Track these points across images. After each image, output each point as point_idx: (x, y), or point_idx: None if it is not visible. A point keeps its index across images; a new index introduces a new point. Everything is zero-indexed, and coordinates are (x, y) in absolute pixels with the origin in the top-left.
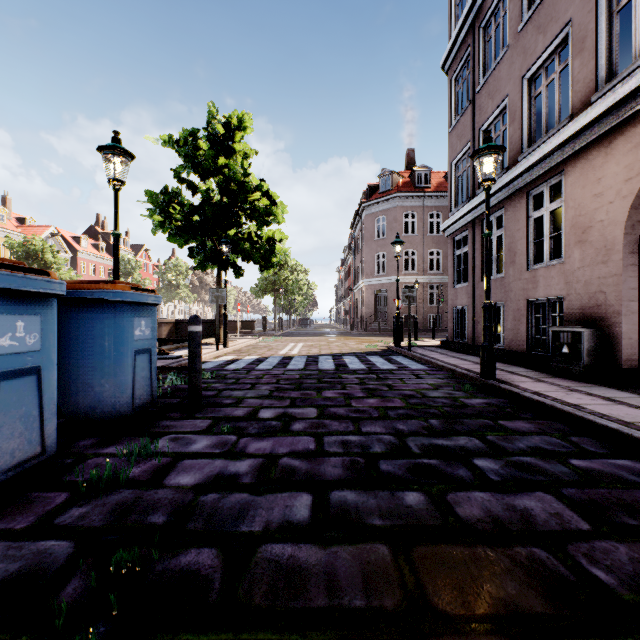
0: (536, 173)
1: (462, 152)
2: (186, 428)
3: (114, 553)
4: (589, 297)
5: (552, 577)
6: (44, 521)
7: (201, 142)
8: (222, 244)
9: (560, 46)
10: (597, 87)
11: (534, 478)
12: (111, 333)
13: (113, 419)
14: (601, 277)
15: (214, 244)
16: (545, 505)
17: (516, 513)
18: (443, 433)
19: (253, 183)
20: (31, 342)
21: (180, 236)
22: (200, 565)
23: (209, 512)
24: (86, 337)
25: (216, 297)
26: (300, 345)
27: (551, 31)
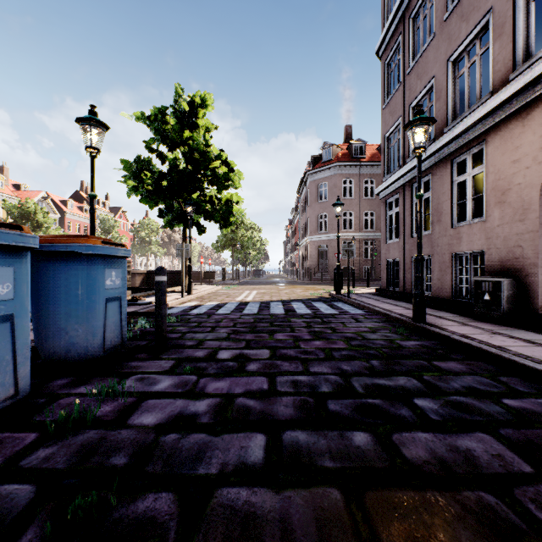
0: (460, 143)
1: (394, 126)
2: (152, 368)
3: (74, 498)
4: (508, 251)
5: (504, 525)
6: (10, 463)
7: (169, 118)
8: (187, 205)
9: (481, 32)
10: (515, 66)
11: (472, 418)
12: (84, 283)
13: (85, 360)
14: (519, 233)
15: (180, 206)
16: (486, 446)
17: (460, 454)
18: (384, 373)
19: (214, 153)
20: (4, 292)
21: (151, 199)
22: (157, 511)
23: (168, 453)
24: (61, 286)
25: (182, 251)
26: (254, 292)
27: (473, 19)
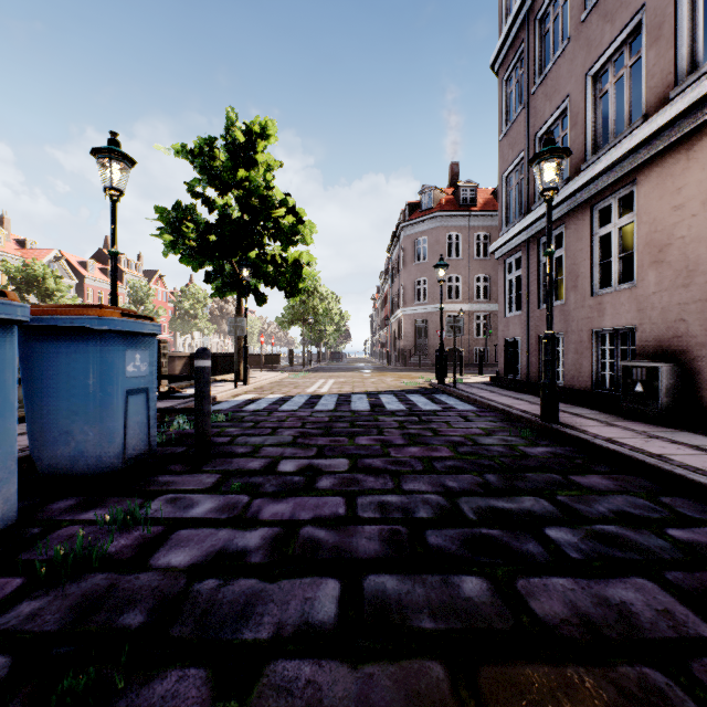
0: (603, 183)
1: (515, 162)
2: (188, 485)
3: (63, 677)
4: (667, 327)
5: None
6: None
7: (218, 151)
8: (242, 267)
9: (631, 36)
10: (677, 81)
11: (626, 556)
12: (96, 369)
13: (98, 475)
14: (682, 303)
15: (233, 268)
16: (647, 597)
17: (611, 610)
18: (503, 492)
19: (277, 198)
20: None
21: (194, 258)
22: (180, 698)
23: (203, 608)
24: (65, 374)
25: (235, 327)
26: (331, 382)
27: (620, 19)
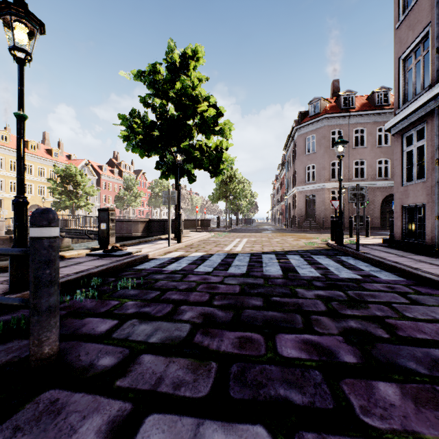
0: None
1: (416, 41)
2: None
3: None
4: None
5: None
6: None
7: (159, 67)
8: (176, 153)
9: None
10: None
11: None
12: None
13: None
14: None
15: (173, 156)
16: None
17: None
18: None
19: (201, 96)
20: None
21: (142, 148)
22: None
23: None
24: None
25: (168, 198)
26: (244, 241)
27: None
